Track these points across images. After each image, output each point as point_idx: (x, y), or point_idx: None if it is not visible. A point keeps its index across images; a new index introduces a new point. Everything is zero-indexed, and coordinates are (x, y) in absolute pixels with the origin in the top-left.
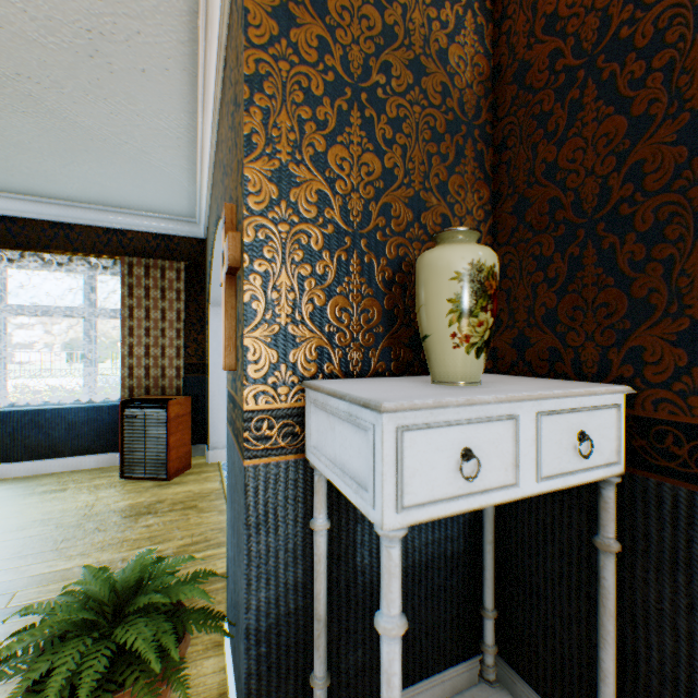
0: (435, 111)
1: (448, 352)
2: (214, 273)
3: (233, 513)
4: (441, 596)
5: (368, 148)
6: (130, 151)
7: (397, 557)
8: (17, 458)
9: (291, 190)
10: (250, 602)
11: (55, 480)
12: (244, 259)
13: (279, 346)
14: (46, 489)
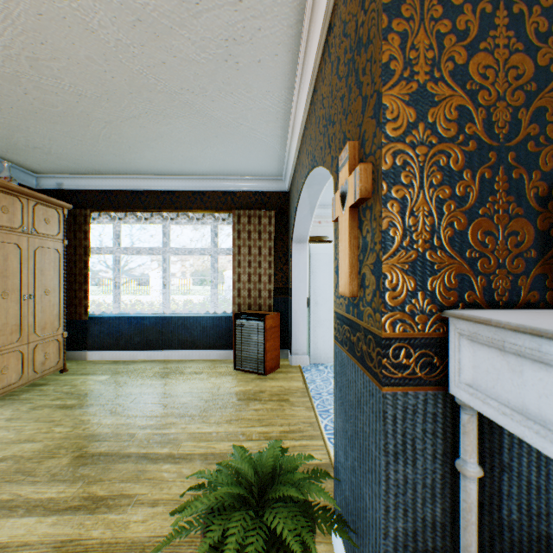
0: None
1: None
2: (297, 216)
3: (351, 427)
4: None
5: (515, 49)
6: (243, 130)
7: None
8: (175, 347)
9: (428, 111)
10: (387, 529)
11: (195, 365)
12: (382, 187)
13: (416, 273)
14: (191, 370)
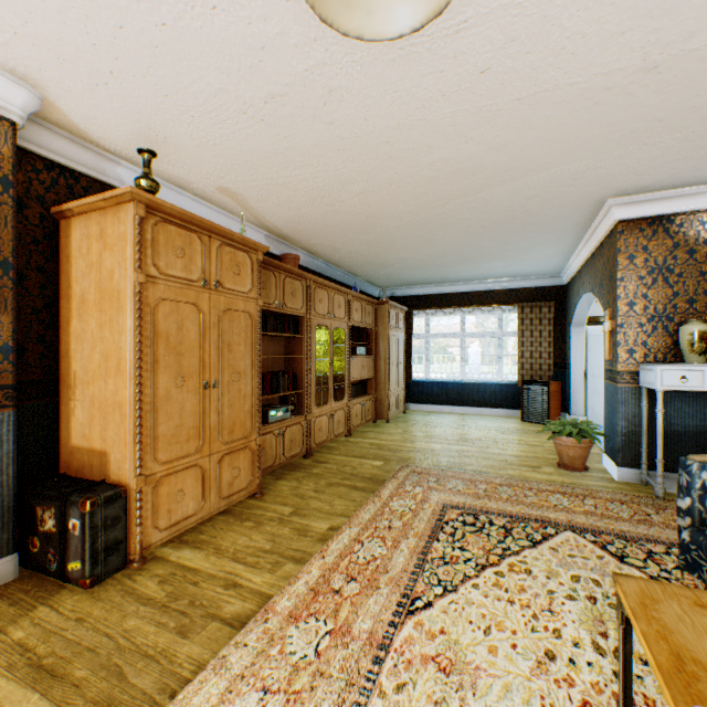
0: (700, 264)
1: (687, 355)
2: (576, 309)
3: (609, 407)
4: (704, 447)
5: (664, 287)
6: (537, 260)
7: (660, 396)
8: (470, 405)
9: (632, 307)
10: (618, 424)
11: (488, 417)
12: (616, 329)
13: (628, 353)
14: (488, 419)
